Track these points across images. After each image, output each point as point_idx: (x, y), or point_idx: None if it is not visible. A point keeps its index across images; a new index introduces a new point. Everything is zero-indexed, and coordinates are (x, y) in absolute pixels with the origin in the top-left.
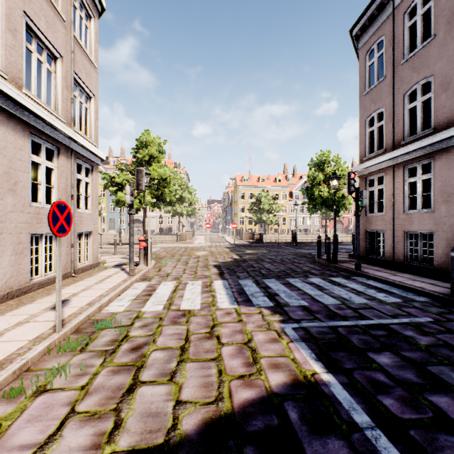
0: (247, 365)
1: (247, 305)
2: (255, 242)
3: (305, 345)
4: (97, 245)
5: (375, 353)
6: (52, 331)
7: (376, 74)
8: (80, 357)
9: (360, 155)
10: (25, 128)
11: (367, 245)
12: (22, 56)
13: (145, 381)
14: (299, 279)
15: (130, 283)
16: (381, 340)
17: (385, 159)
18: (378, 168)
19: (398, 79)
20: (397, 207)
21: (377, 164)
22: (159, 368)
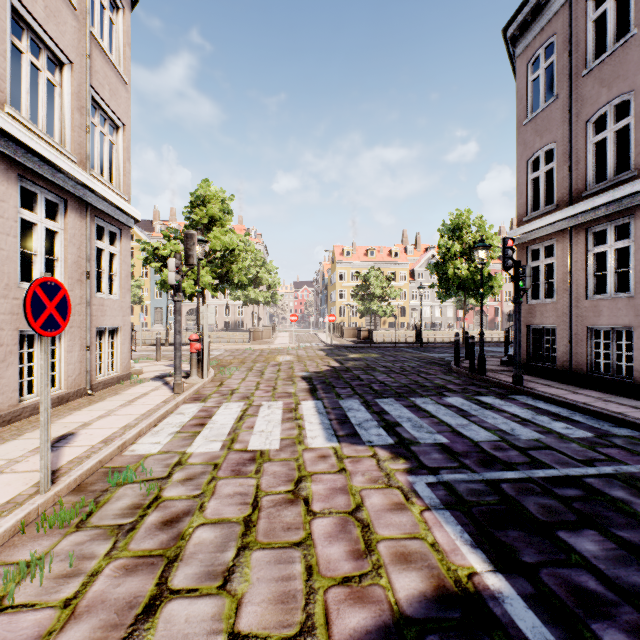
0: (356, 556)
1: (353, 442)
2: (362, 343)
3: (451, 517)
4: (128, 346)
5: (571, 532)
6: (35, 490)
7: (543, 92)
8: (74, 538)
9: (519, 214)
10: (10, 167)
11: (529, 347)
12: (4, 56)
13: (179, 589)
14: (430, 399)
15: (175, 405)
16: (576, 506)
17: (558, 218)
18: (546, 232)
19: (577, 99)
20: (576, 290)
21: (544, 227)
22: (206, 562)
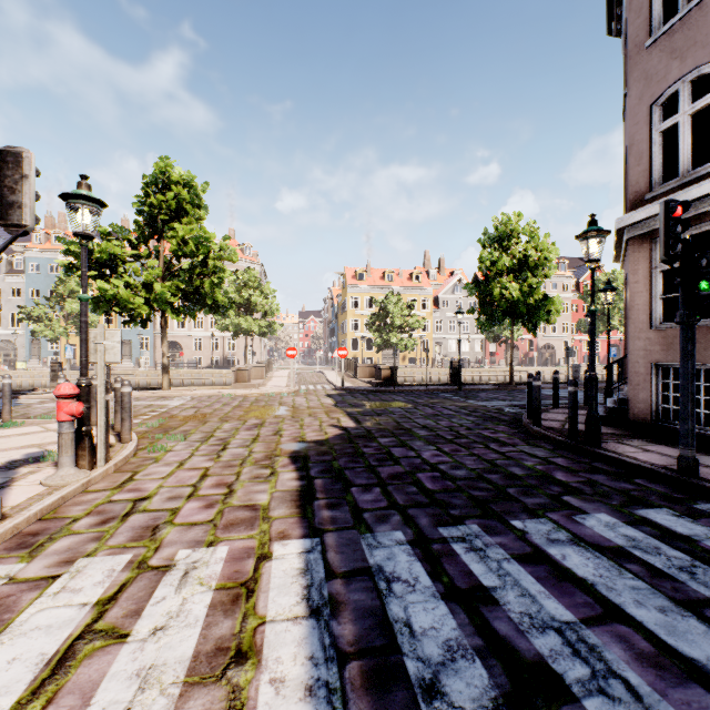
0: None
1: None
2: (383, 385)
3: None
4: None
5: None
6: None
7: None
8: None
9: (635, 190)
10: None
11: (655, 398)
12: None
13: None
14: (554, 525)
15: None
16: None
17: None
18: (697, 211)
19: None
20: None
21: (692, 203)
22: None
